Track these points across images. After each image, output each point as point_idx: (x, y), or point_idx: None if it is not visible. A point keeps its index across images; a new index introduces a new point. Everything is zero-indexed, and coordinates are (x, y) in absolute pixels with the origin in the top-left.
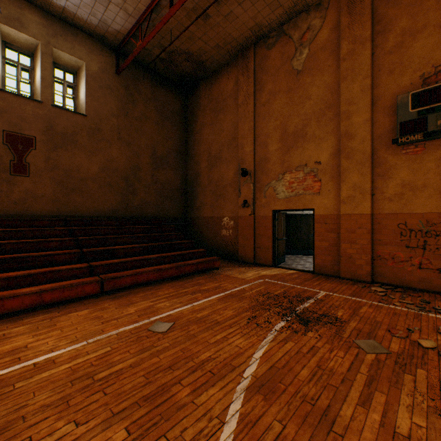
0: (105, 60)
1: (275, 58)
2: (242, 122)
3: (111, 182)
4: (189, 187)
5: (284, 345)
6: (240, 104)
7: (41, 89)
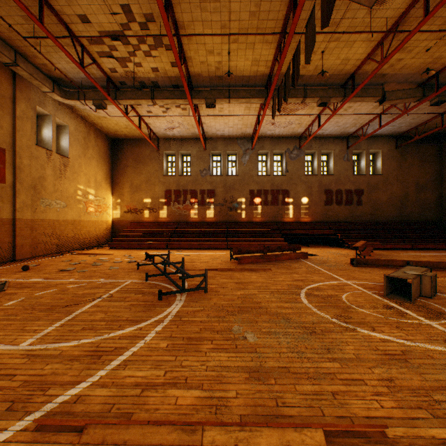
0: (389, 144)
1: None
2: None
3: (392, 204)
4: (443, 201)
5: None
6: None
7: (365, 169)
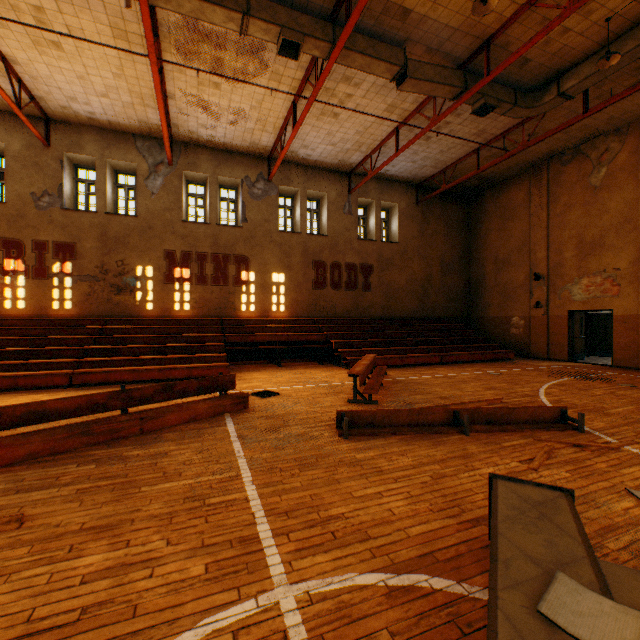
0: (408, 197)
1: (571, 174)
2: (533, 230)
3: (412, 290)
4: (472, 289)
5: (570, 381)
6: (532, 214)
7: (375, 232)
